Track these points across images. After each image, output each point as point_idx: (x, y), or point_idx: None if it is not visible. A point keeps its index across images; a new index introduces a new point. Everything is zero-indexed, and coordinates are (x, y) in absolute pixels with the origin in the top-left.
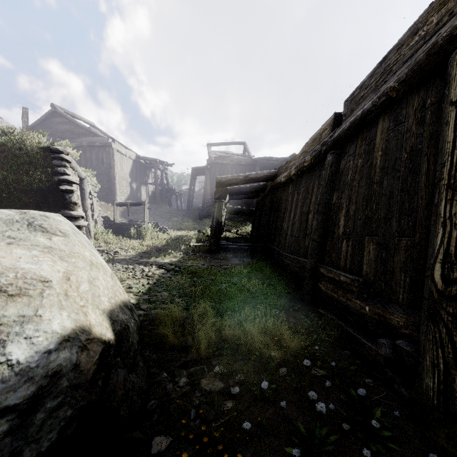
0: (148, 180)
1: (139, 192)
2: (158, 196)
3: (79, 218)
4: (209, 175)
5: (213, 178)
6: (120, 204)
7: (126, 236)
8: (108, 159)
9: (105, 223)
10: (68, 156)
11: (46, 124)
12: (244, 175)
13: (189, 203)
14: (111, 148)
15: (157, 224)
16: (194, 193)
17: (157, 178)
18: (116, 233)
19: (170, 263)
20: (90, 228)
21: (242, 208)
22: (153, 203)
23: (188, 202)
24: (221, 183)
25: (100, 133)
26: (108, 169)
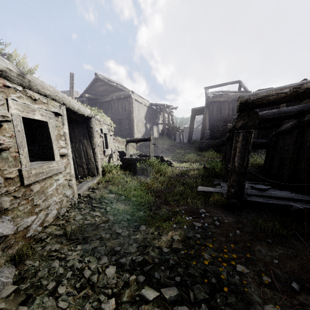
0: (159, 121)
1: (152, 130)
2: (165, 132)
3: None
4: (208, 112)
5: (210, 115)
6: (130, 140)
7: (133, 171)
8: (129, 107)
9: (121, 156)
10: None
11: (93, 88)
12: (292, 85)
13: (189, 138)
14: (131, 98)
15: (162, 157)
16: (193, 129)
17: (164, 118)
18: (125, 168)
19: (169, 264)
20: (97, 165)
21: None
22: (162, 138)
23: (188, 136)
24: (249, 104)
25: (124, 88)
26: (129, 114)
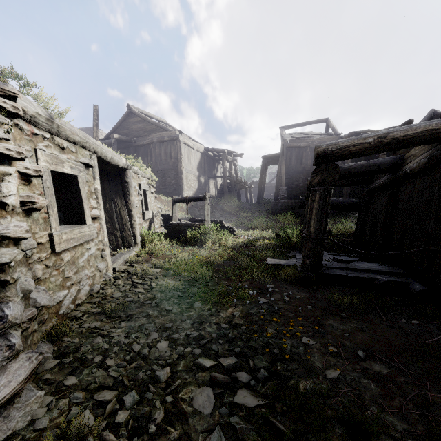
0: (217, 173)
1: (207, 186)
2: (226, 189)
3: (1, 242)
4: (284, 161)
5: (288, 165)
6: (178, 200)
7: (182, 241)
8: (176, 153)
9: (165, 221)
10: (2, 98)
11: (124, 126)
12: (377, 134)
13: (259, 196)
14: (178, 141)
15: (222, 223)
16: (265, 184)
17: (225, 170)
18: (172, 236)
19: (228, 337)
20: (135, 232)
21: (337, 200)
22: (221, 197)
23: (258, 195)
24: (327, 156)
25: (168, 127)
26: (175, 163)
